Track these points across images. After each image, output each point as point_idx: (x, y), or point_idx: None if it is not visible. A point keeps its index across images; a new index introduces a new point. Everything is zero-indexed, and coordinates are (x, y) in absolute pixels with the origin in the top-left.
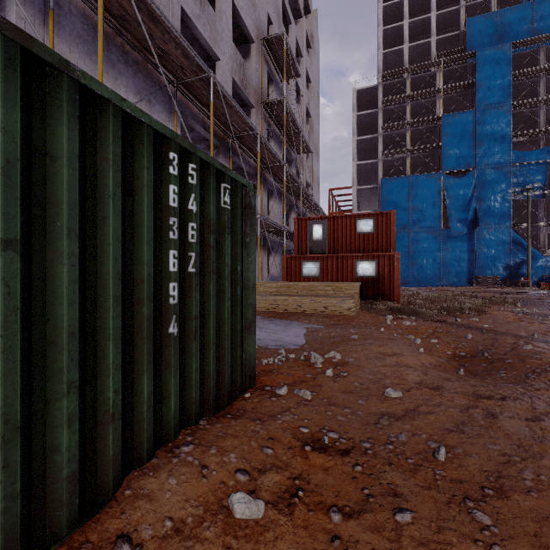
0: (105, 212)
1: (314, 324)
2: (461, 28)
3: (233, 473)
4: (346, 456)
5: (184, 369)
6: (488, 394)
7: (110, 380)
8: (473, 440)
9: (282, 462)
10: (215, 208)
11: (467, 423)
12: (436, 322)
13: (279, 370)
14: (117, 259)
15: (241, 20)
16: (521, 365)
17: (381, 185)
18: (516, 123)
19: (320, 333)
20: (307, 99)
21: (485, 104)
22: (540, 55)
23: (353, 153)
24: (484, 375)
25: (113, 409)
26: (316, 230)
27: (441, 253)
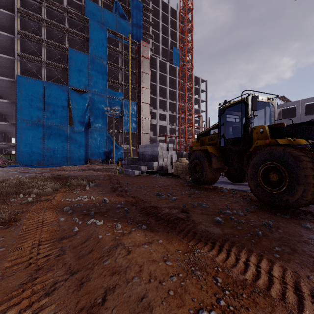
0: None
1: None
2: (83, 3)
3: None
4: None
5: None
6: None
7: None
8: None
9: None
10: None
11: None
12: None
13: None
14: None
15: None
16: None
17: (16, 80)
18: (110, 75)
19: None
20: None
21: (95, 55)
22: (120, 44)
23: None
24: None
25: None
26: None
27: (68, 142)
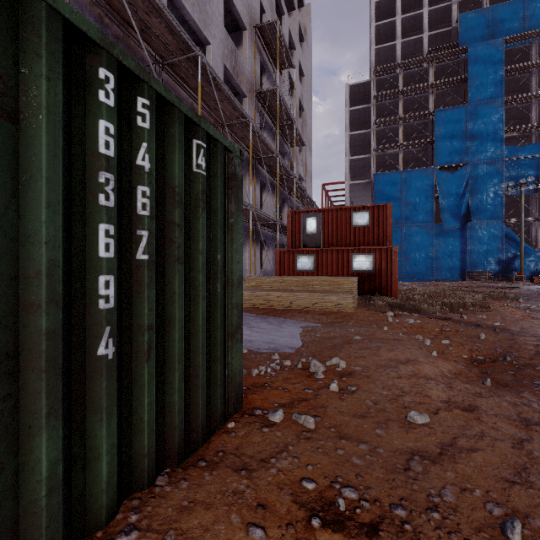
0: None
1: (311, 322)
2: (453, 24)
3: None
4: (375, 538)
5: (129, 407)
6: (538, 418)
7: None
8: None
9: None
10: (182, 170)
11: (530, 468)
12: (442, 320)
13: (273, 384)
14: None
15: (233, 5)
16: None
17: (373, 180)
18: (507, 118)
19: (317, 333)
20: (300, 92)
21: (478, 99)
22: (532, 50)
23: (346, 148)
24: (515, 386)
25: None
26: (310, 223)
27: (433, 247)
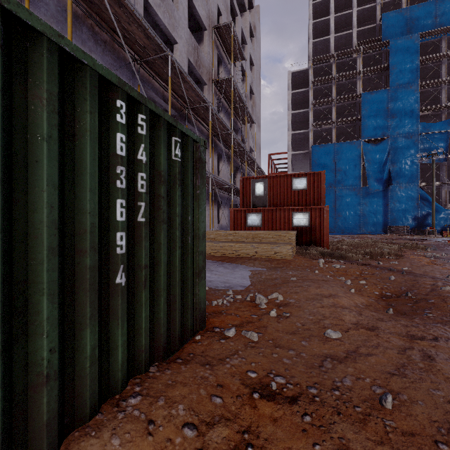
0: (38, 156)
1: (258, 267)
2: (377, 22)
3: (180, 427)
4: (294, 405)
5: (133, 318)
6: (421, 335)
7: (44, 338)
8: (416, 385)
9: (230, 413)
10: (165, 160)
11: (407, 365)
12: (362, 265)
13: (228, 311)
14: (53, 207)
15: (196, 10)
16: (443, 305)
17: (311, 150)
18: (422, 100)
19: (263, 276)
20: (250, 79)
21: (398, 84)
22: (443, 44)
23: (288, 124)
24: (411, 314)
25: (47, 370)
26: (258, 187)
27: (361, 206)
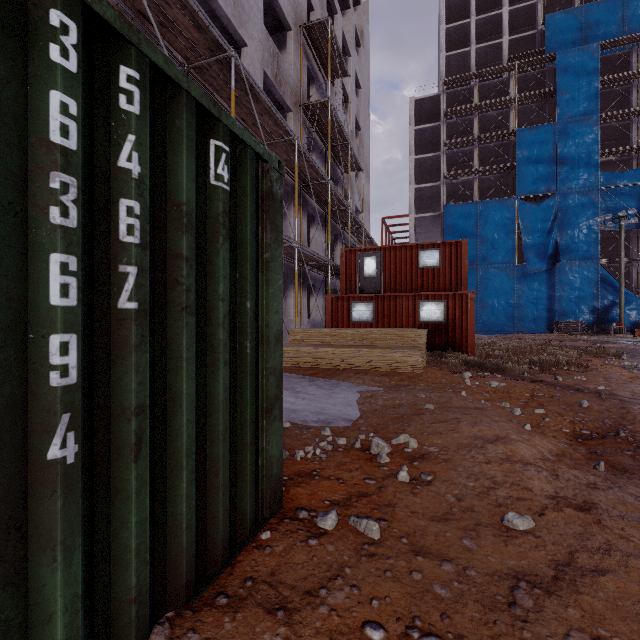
0: None
1: (370, 385)
2: (539, 27)
3: None
4: None
5: (106, 532)
6: None
7: None
8: None
9: None
10: (193, 181)
11: None
12: (532, 382)
13: (323, 472)
14: None
15: None
16: None
17: (443, 212)
18: (603, 139)
19: (379, 400)
20: (356, 107)
21: (568, 116)
22: (634, 58)
23: (410, 175)
24: (637, 472)
25: None
26: (368, 264)
27: (515, 293)
